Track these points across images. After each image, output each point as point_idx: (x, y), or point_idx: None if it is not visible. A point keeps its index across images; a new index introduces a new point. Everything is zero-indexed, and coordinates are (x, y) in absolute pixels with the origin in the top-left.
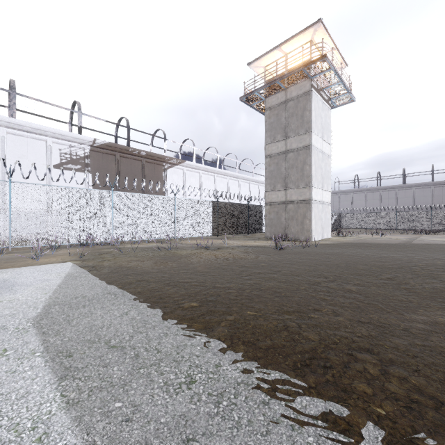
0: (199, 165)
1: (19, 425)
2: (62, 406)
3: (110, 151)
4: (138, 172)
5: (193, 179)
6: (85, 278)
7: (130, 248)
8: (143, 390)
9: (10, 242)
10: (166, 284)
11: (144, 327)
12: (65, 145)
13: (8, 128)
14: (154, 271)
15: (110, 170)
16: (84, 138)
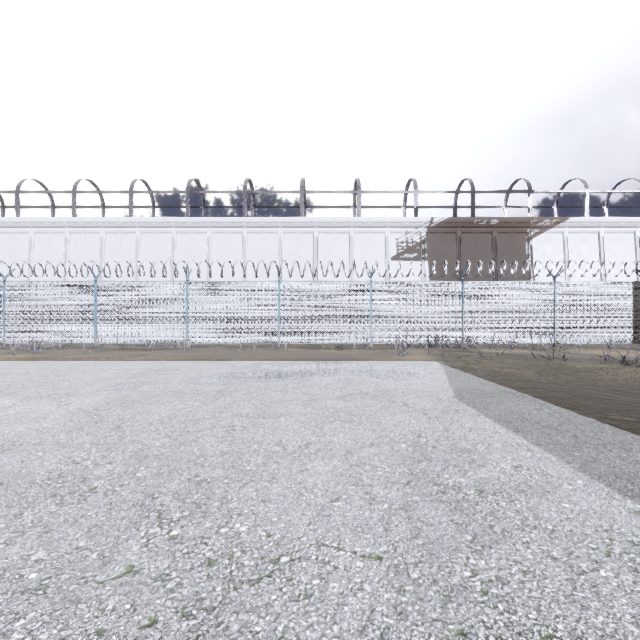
0: (598, 220)
1: (507, 442)
2: (530, 443)
3: (450, 229)
4: (485, 249)
5: (584, 246)
6: (466, 376)
7: (489, 353)
8: (596, 454)
9: (371, 338)
10: (573, 395)
11: (569, 422)
12: (401, 233)
13: (355, 228)
14: (543, 381)
15: (449, 252)
16: (420, 220)
